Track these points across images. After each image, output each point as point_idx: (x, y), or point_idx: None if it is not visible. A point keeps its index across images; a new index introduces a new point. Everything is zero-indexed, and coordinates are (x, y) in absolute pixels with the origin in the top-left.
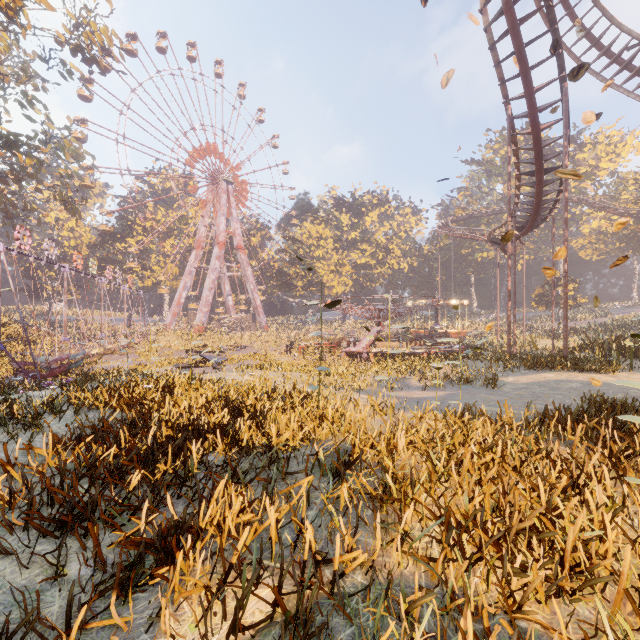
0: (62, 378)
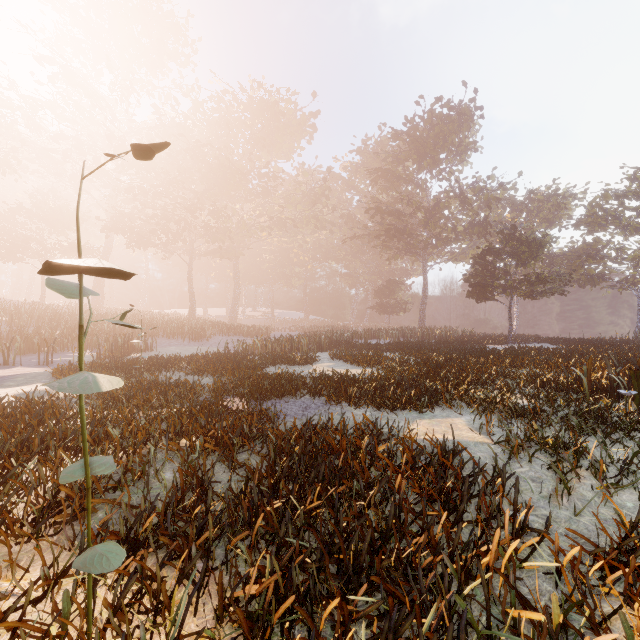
0: None
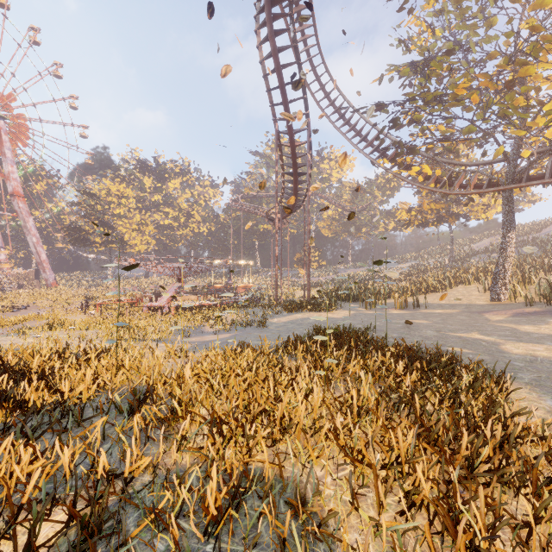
0: None
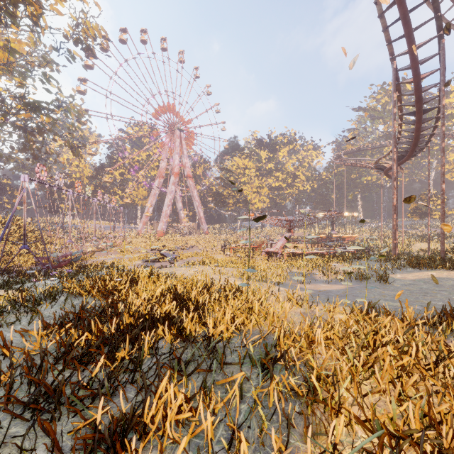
0: (66, 269)
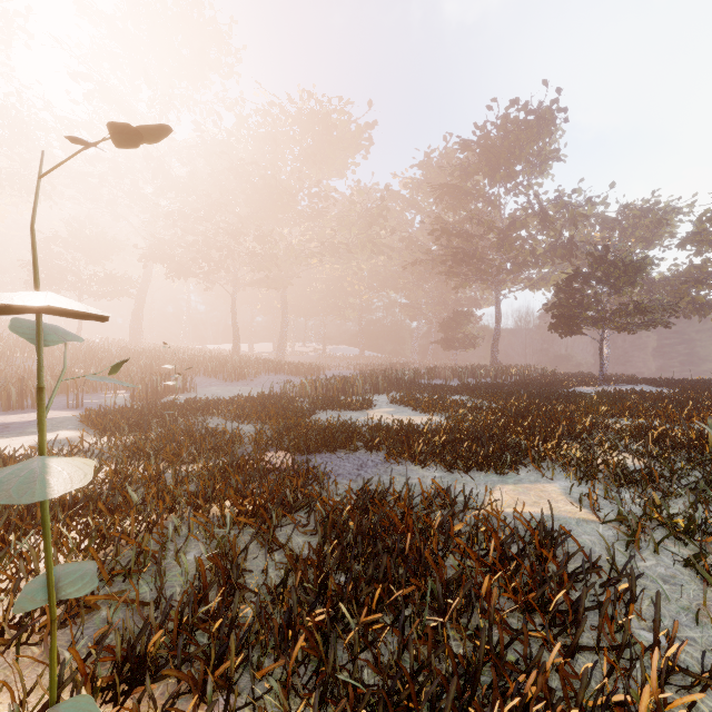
0: None
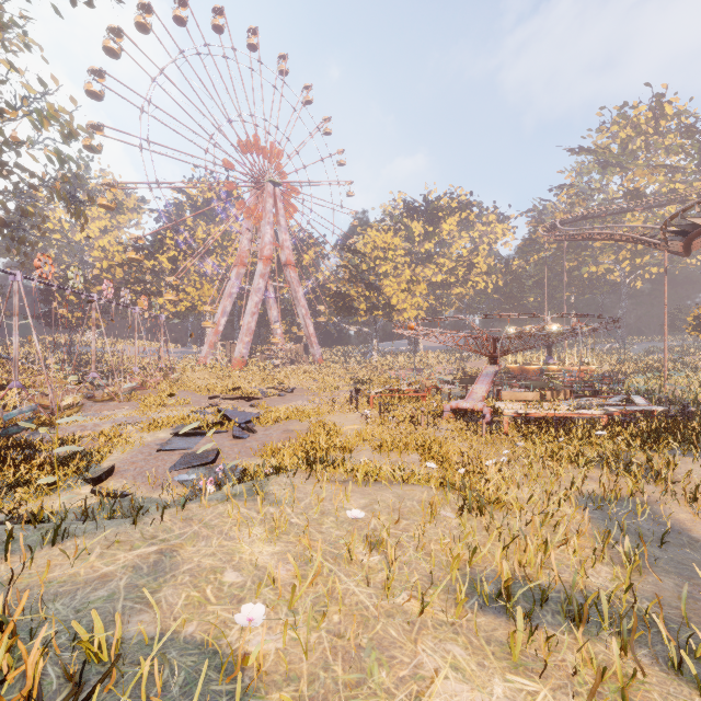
0: None
